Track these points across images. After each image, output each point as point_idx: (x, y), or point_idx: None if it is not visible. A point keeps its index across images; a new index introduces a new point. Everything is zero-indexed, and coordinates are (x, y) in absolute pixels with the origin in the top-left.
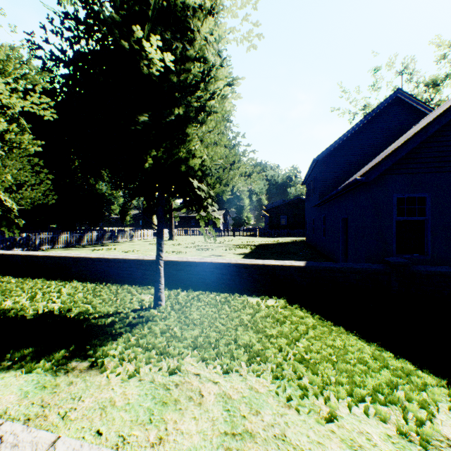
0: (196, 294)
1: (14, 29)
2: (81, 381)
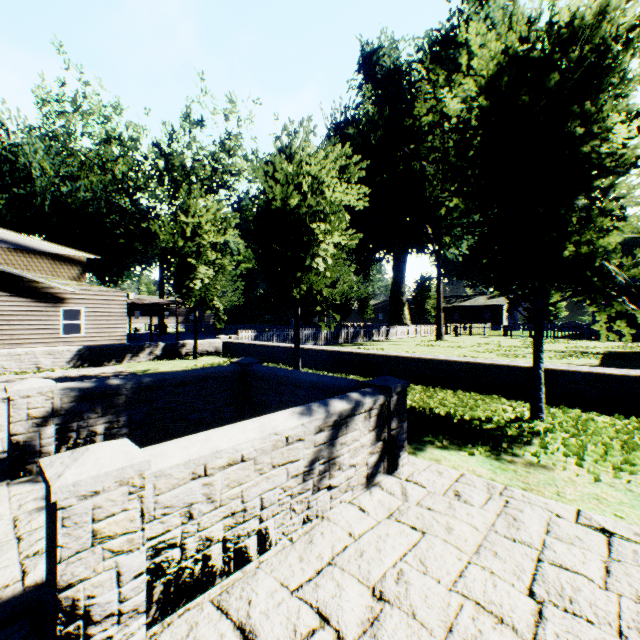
0: (578, 412)
1: (277, 116)
2: (536, 472)
